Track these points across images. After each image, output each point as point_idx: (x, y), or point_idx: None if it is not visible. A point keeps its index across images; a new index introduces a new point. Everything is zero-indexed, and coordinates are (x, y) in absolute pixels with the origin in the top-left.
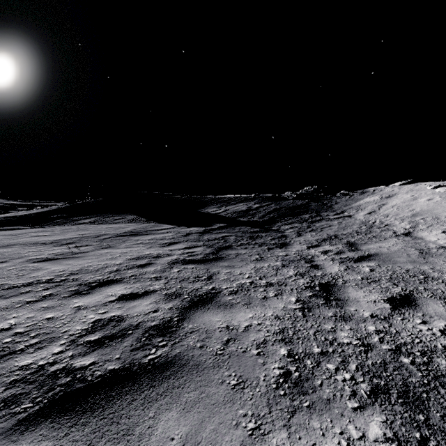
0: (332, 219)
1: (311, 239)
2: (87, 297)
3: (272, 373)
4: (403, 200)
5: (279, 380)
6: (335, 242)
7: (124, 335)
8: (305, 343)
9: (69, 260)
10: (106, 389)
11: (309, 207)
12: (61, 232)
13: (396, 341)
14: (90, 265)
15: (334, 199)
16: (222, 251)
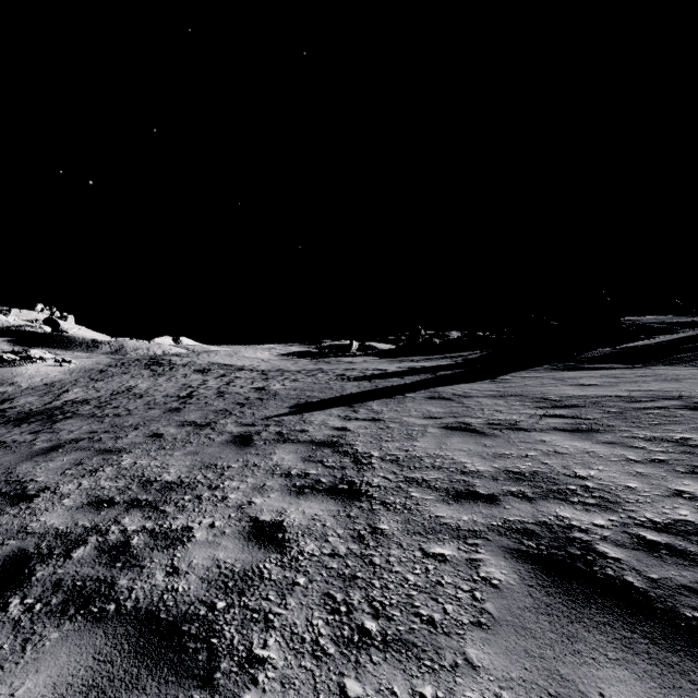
0: None
1: None
2: (285, 497)
3: None
4: None
5: None
6: None
7: (114, 562)
8: None
9: (461, 437)
10: None
11: None
12: (623, 381)
13: None
14: (441, 455)
15: None
16: None
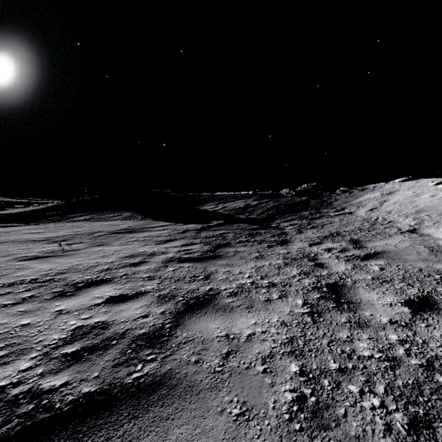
0: (333, 216)
1: (313, 236)
2: (71, 299)
3: (283, 397)
4: (405, 196)
5: (293, 408)
6: (338, 240)
7: (107, 346)
8: (319, 356)
9: (58, 259)
10: (76, 422)
11: (308, 204)
12: (55, 229)
13: (426, 353)
14: (80, 264)
15: (333, 196)
16: (220, 248)
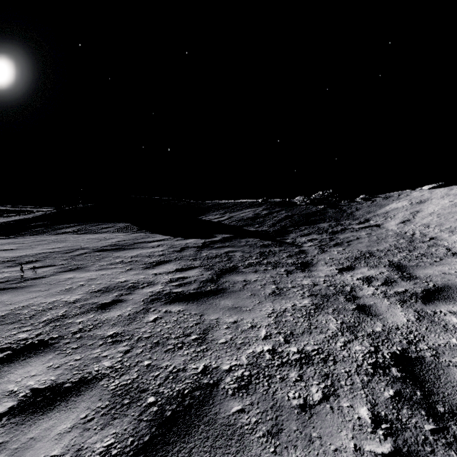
0: (358, 229)
1: (340, 257)
2: None
3: None
4: (442, 206)
5: None
6: (374, 263)
7: None
8: None
9: (5, 294)
10: None
11: (325, 214)
12: (31, 245)
13: None
14: (27, 305)
15: (353, 205)
16: (225, 276)
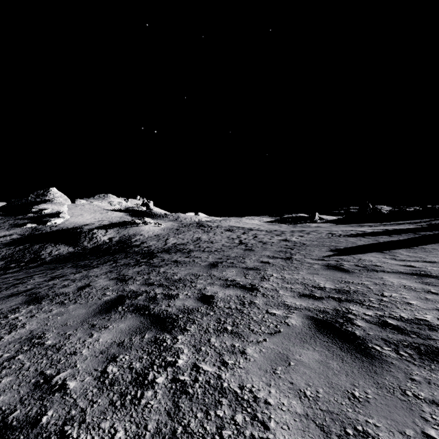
0: None
1: None
2: None
3: (384, 436)
4: None
5: (370, 437)
6: None
7: (404, 333)
8: None
9: None
10: (335, 333)
11: None
12: None
13: None
14: None
15: None
16: None
